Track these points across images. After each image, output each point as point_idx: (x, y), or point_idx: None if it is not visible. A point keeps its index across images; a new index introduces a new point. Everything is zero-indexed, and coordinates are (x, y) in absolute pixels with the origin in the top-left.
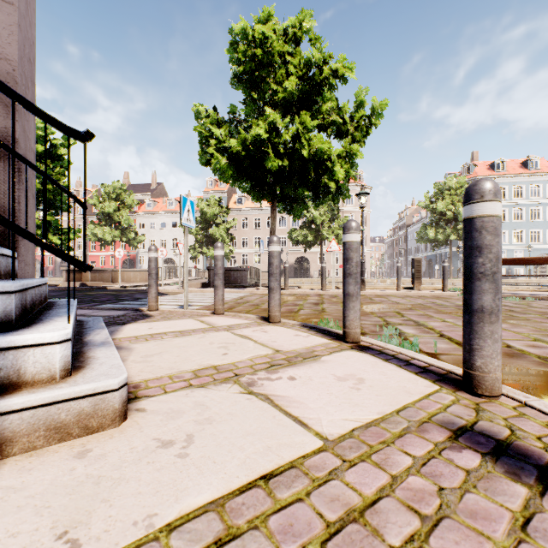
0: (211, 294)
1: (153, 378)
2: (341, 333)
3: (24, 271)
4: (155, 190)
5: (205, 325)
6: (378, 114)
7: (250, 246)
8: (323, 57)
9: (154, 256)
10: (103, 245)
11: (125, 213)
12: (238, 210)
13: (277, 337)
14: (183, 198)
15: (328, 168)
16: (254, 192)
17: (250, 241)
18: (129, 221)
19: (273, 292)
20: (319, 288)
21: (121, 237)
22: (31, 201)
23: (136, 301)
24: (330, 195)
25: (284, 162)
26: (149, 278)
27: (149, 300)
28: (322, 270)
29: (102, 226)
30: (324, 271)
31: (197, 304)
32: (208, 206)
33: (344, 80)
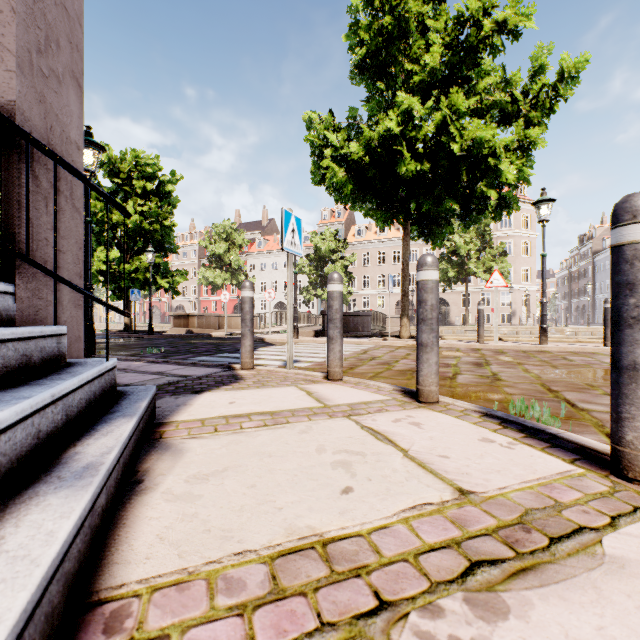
0: (325, 345)
1: (171, 581)
2: (587, 444)
3: (42, 314)
4: (266, 227)
5: (313, 402)
6: (571, 79)
7: (372, 286)
8: (483, 5)
9: (248, 295)
10: (214, 289)
11: (235, 254)
12: (358, 243)
13: (447, 444)
14: (285, 212)
15: (489, 167)
16: (381, 211)
17: (372, 281)
18: (239, 262)
19: (426, 350)
20: (472, 340)
21: (231, 280)
22: (68, 214)
23: (235, 353)
24: (487, 211)
25: (424, 165)
26: (242, 326)
27: (242, 356)
28: (478, 314)
29: (213, 269)
30: (482, 316)
31: (306, 359)
32: (323, 241)
33: (516, 34)
